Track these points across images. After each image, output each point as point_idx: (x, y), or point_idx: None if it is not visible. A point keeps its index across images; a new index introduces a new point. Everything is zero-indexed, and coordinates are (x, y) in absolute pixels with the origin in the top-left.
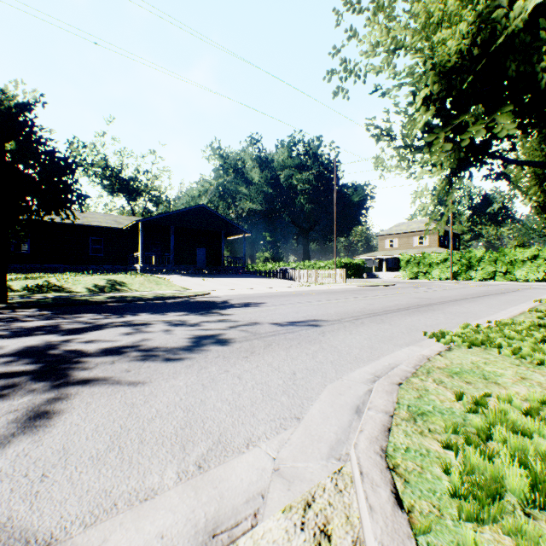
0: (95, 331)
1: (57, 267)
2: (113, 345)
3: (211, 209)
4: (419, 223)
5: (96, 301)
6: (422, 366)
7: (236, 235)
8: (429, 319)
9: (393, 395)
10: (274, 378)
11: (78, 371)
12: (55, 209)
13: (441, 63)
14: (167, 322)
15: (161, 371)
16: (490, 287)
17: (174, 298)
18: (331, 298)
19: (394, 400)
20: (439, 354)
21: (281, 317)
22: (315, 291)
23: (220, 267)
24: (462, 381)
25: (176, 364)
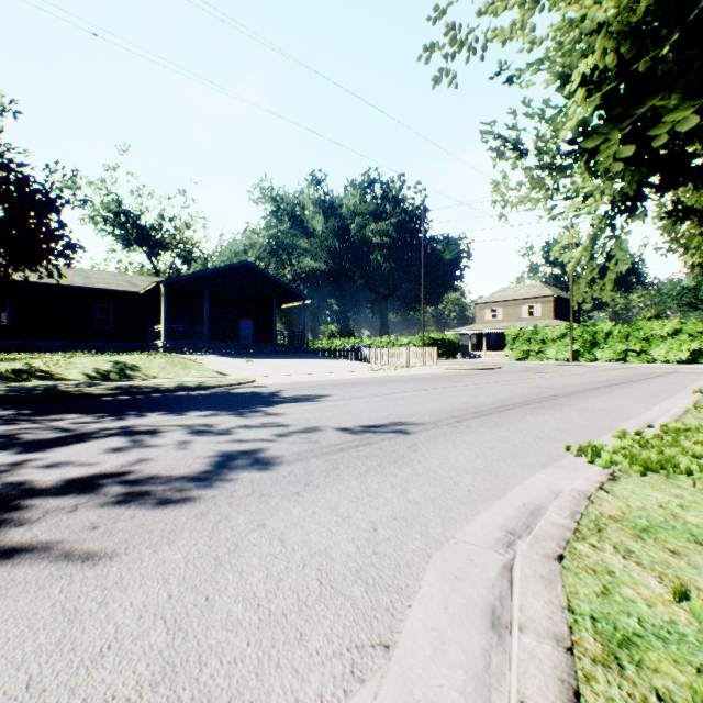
0: (69, 445)
1: (49, 344)
2: (89, 471)
3: (258, 267)
4: (529, 287)
5: (91, 394)
6: (585, 514)
7: (293, 302)
8: (560, 420)
9: (557, 588)
10: (341, 540)
11: (6, 529)
12: (29, 263)
13: (623, 8)
14: (185, 427)
15: (151, 527)
16: (624, 372)
17: (204, 388)
18: (420, 387)
19: (562, 602)
20: (602, 488)
21: (353, 419)
22: (397, 377)
23: (271, 344)
24: (664, 550)
25: (179, 511)
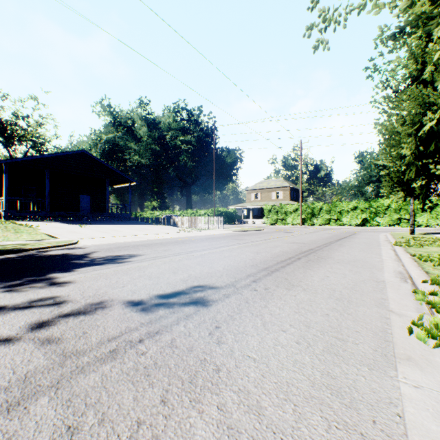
0: None
1: None
2: None
3: (93, 156)
4: (276, 181)
5: None
6: None
7: (122, 183)
8: (337, 274)
9: None
10: None
11: None
12: None
13: None
14: None
15: None
16: (334, 231)
17: (16, 251)
18: (214, 245)
19: None
20: None
21: (150, 285)
22: (197, 237)
23: (104, 214)
24: None
25: None
